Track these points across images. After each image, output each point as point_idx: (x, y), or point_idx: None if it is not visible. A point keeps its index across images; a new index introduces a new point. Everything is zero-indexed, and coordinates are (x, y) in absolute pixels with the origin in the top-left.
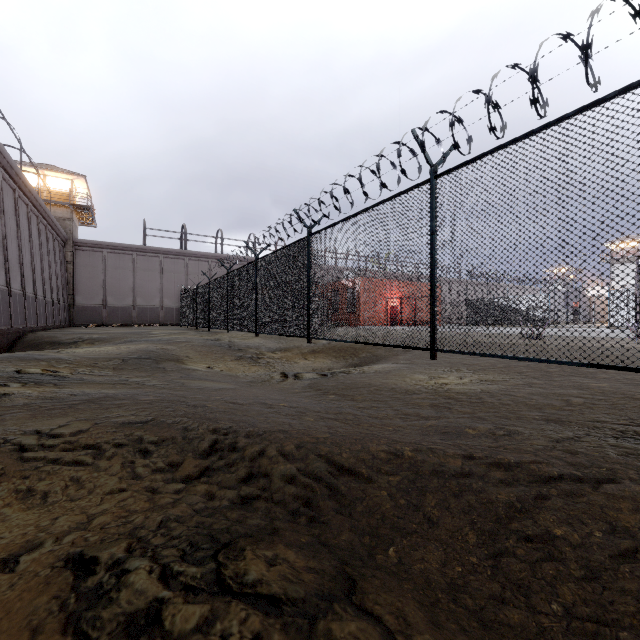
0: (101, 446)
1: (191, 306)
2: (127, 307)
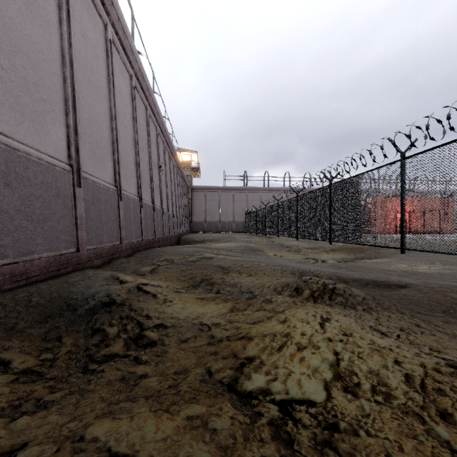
0: (272, 268)
1: (253, 221)
2: (216, 222)
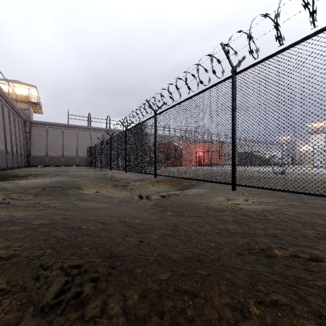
0: None
1: (92, 156)
2: (59, 156)
